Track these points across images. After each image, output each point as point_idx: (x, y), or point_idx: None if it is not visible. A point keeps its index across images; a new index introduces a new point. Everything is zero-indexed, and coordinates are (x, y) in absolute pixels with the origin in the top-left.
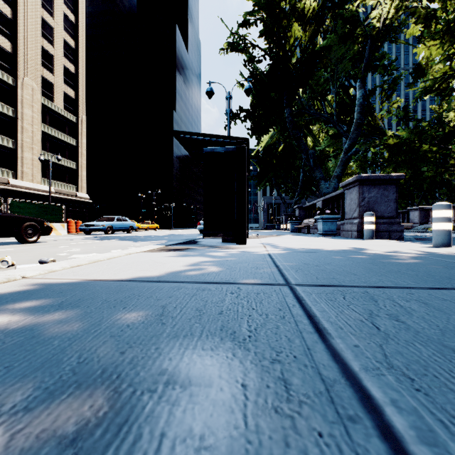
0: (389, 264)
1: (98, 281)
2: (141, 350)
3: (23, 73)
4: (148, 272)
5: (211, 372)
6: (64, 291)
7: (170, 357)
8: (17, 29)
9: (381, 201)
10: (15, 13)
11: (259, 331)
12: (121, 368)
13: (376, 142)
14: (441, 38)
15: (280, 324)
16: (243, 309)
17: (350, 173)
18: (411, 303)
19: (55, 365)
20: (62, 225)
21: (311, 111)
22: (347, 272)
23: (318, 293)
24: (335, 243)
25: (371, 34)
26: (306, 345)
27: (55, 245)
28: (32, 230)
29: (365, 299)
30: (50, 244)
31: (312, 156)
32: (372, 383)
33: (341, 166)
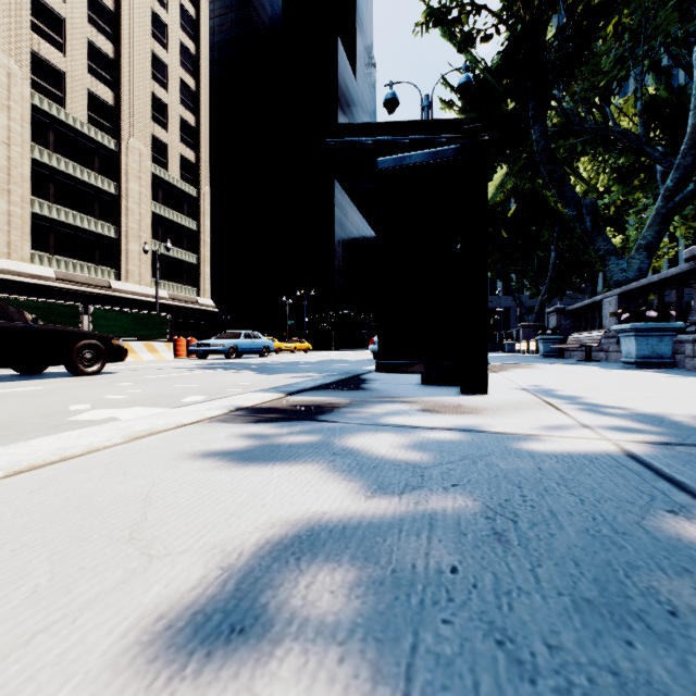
0: None
1: None
2: None
3: (128, 133)
4: None
5: None
6: None
7: None
8: (120, 72)
9: None
10: (119, 51)
11: None
12: None
13: None
14: None
15: None
16: None
17: None
18: None
19: None
20: (166, 345)
21: (584, 127)
22: None
23: None
24: None
25: None
26: None
27: (116, 380)
28: (92, 354)
29: None
30: (112, 379)
31: (590, 209)
32: None
33: (657, 224)
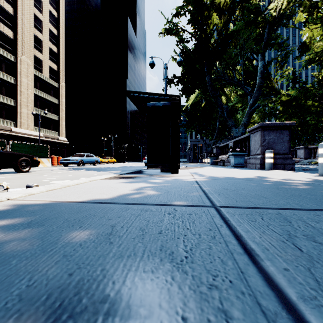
0: (290, 189)
1: (64, 202)
2: (87, 271)
3: (21, 53)
4: (104, 195)
5: (151, 300)
6: (35, 211)
7: (113, 280)
8: (17, 22)
9: (277, 142)
10: (16, 11)
11: (194, 252)
12: (66, 293)
13: (272, 99)
14: (321, 22)
15: (212, 244)
16: (179, 229)
17: (253, 122)
18: (321, 224)
19: (5, 289)
20: (47, 160)
21: (225, 77)
22: (259, 196)
23: (240, 214)
24: (244, 173)
25: (269, 21)
26: (238, 268)
27: (41, 174)
28: (25, 163)
29: (280, 220)
30: (37, 173)
31: (226, 109)
32: (315, 318)
33: (247, 116)
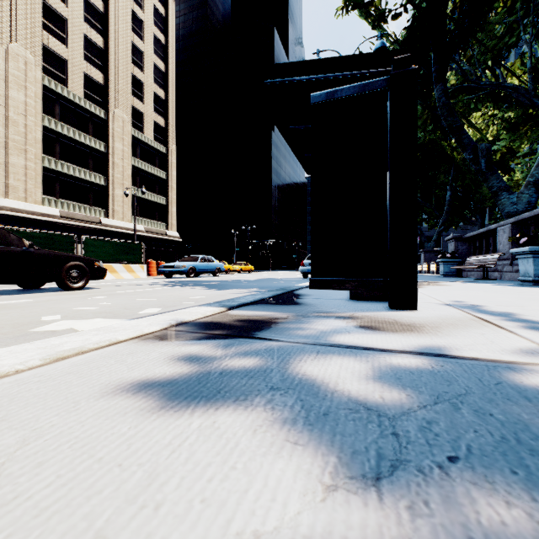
0: None
1: None
2: None
3: (114, 105)
4: None
5: None
6: None
7: None
8: (108, 59)
9: None
10: (107, 42)
11: None
12: None
13: None
14: None
15: None
16: None
17: None
18: None
19: None
20: (141, 267)
21: (479, 85)
22: None
23: None
24: None
25: None
26: None
27: (94, 294)
28: (77, 273)
29: None
30: (91, 293)
31: (485, 153)
32: None
33: None
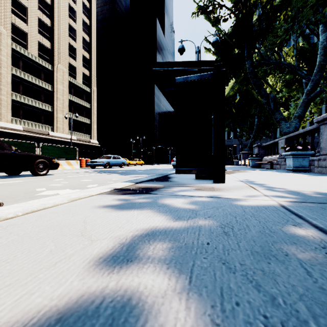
0: None
1: None
2: None
3: (57, 62)
4: None
5: None
6: None
7: None
8: (54, 33)
9: None
10: (53, 23)
11: None
12: None
13: None
14: None
15: None
16: None
17: None
18: None
19: None
20: (76, 162)
21: (270, 61)
22: None
23: None
24: None
25: None
26: None
27: (54, 178)
28: (43, 165)
29: None
30: (52, 177)
31: (273, 99)
32: None
33: (303, 106)
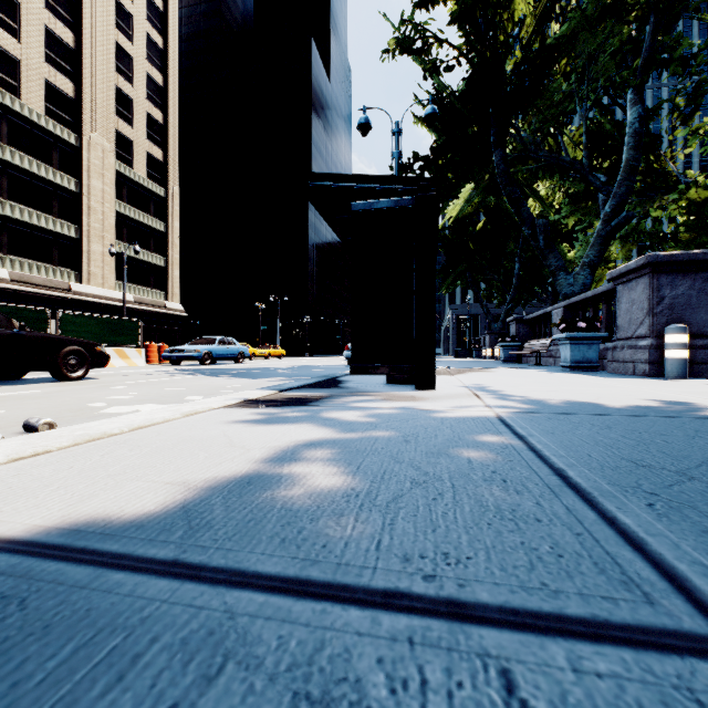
0: None
1: None
2: None
3: (90, 127)
4: (178, 495)
5: None
6: None
7: None
8: (82, 63)
9: (698, 304)
10: (80, 40)
11: None
12: None
13: (662, 201)
14: None
15: None
16: None
17: (602, 262)
18: None
19: None
20: (137, 351)
21: (539, 153)
22: None
23: None
24: (619, 388)
25: (656, 4)
26: None
27: (106, 385)
28: (76, 360)
29: None
30: (100, 383)
31: (543, 229)
32: None
33: (597, 245)
